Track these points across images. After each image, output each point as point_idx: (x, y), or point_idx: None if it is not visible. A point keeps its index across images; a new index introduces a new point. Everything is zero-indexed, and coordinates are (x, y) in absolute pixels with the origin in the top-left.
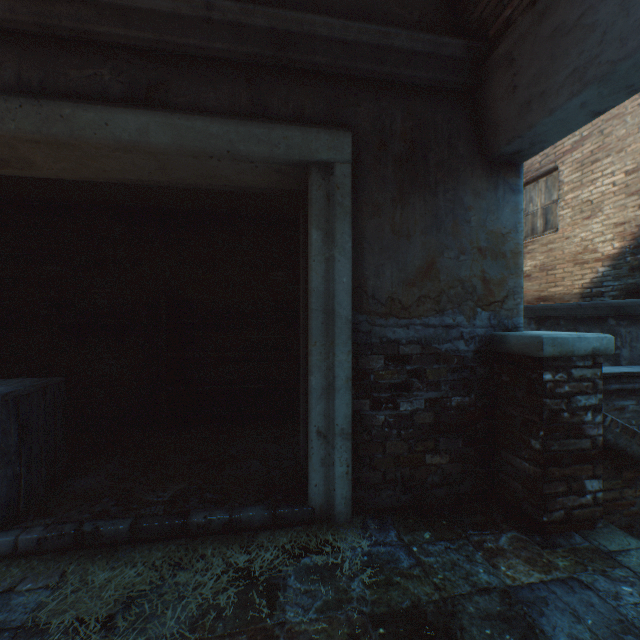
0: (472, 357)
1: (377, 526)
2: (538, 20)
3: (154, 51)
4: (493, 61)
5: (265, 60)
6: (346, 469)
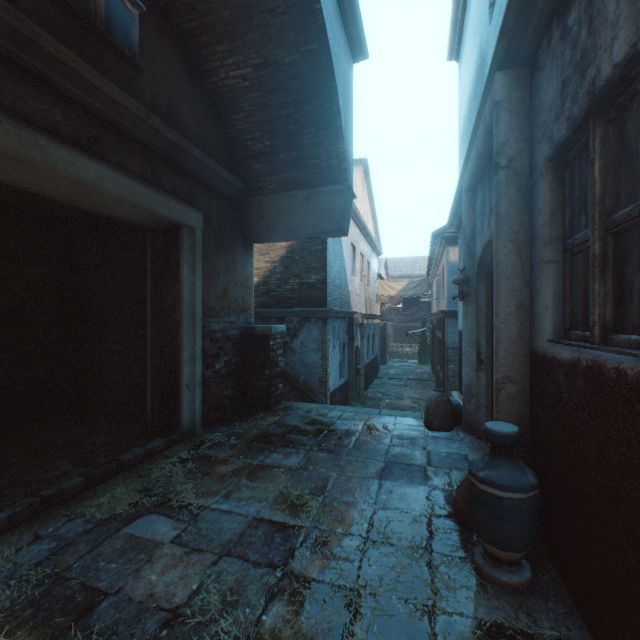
0: (239, 338)
1: (215, 429)
2: (275, 199)
3: (95, 113)
4: (253, 199)
5: (162, 152)
6: (201, 403)
